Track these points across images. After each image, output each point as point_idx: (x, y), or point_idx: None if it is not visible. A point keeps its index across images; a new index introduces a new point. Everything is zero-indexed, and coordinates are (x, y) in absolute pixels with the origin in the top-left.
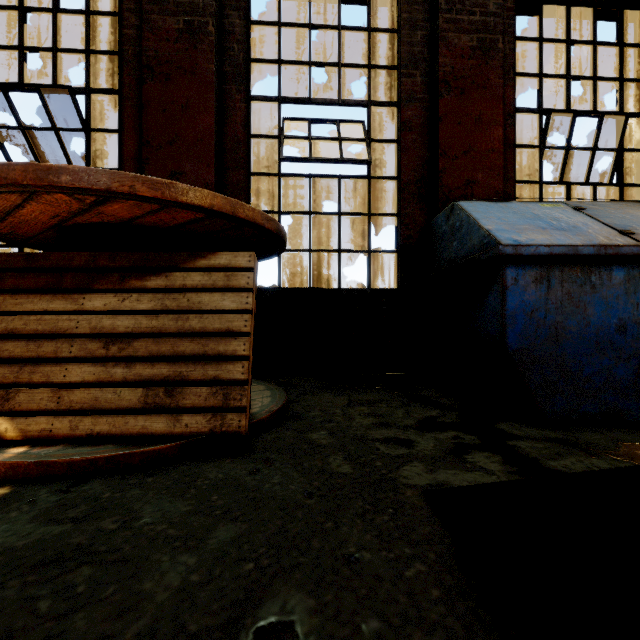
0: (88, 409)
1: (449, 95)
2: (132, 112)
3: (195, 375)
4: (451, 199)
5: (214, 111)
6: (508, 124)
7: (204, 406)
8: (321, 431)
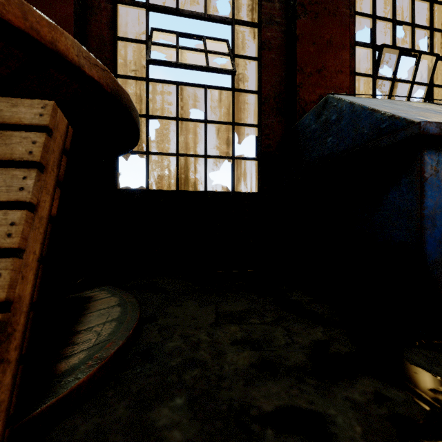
0: None
1: (305, 17)
2: None
3: None
4: (307, 111)
5: (73, 1)
6: (350, 54)
7: None
8: (176, 396)
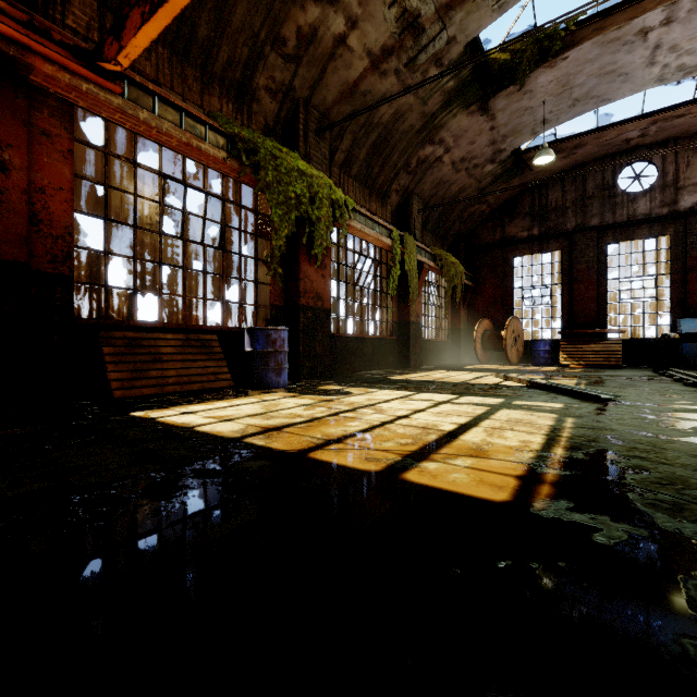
0: (594, 361)
1: (691, 273)
2: (566, 289)
3: (612, 357)
4: (692, 308)
5: (596, 289)
6: None
7: (614, 361)
8: (635, 369)
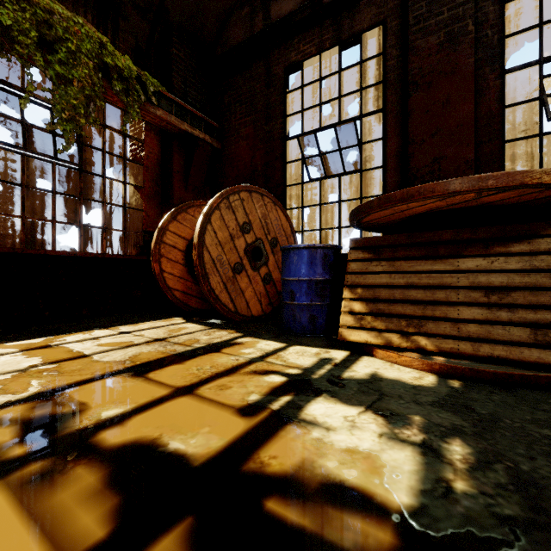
0: (484, 338)
1: None
2: (393, 121)
3: None
4: None
5: (473, 97)
6: None
7: None
8: None
